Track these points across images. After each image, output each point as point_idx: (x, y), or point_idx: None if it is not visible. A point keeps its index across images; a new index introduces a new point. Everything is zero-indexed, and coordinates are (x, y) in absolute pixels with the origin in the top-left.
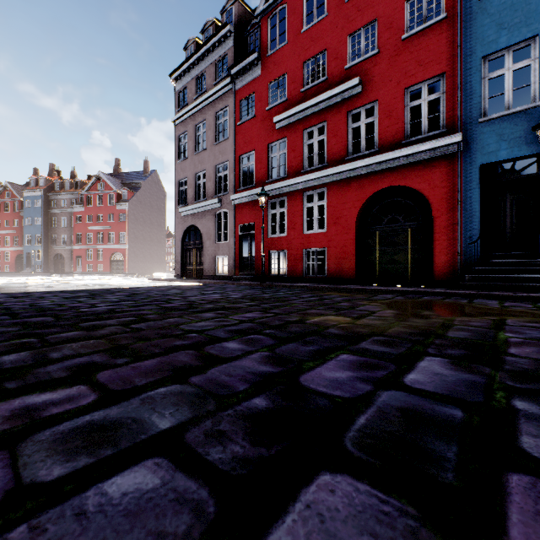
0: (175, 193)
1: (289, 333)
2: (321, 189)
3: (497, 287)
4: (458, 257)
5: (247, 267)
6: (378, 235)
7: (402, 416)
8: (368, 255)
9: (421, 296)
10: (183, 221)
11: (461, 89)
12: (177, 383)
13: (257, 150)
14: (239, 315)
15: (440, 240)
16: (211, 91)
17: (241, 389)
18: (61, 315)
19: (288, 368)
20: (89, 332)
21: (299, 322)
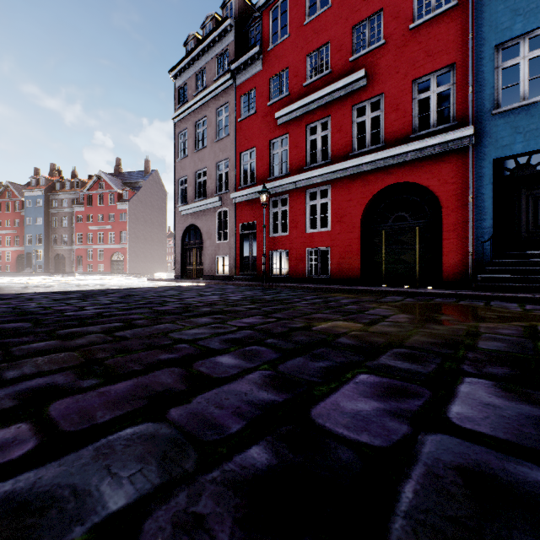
0: (174, 192)
1: (294, 344)
2: (324, 186)
3: (512, 288)
4: (470, 257)
5: (248, 267)
6: (384, 234)
7: (465, 484)
8: (373, 254)
9: (432, 298)
10: (183, 220)
11: (473, 80)
12: (150, 419)
13: (258, 147)
14: (237, 321)
15: (450, 239)
16: (211, 87)
17: (234, 430)
18: (41, 320)
19: (295, 394)
20: (64, 341)
21: (304, 329)
